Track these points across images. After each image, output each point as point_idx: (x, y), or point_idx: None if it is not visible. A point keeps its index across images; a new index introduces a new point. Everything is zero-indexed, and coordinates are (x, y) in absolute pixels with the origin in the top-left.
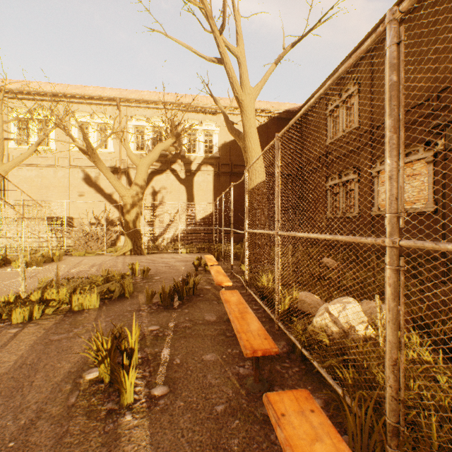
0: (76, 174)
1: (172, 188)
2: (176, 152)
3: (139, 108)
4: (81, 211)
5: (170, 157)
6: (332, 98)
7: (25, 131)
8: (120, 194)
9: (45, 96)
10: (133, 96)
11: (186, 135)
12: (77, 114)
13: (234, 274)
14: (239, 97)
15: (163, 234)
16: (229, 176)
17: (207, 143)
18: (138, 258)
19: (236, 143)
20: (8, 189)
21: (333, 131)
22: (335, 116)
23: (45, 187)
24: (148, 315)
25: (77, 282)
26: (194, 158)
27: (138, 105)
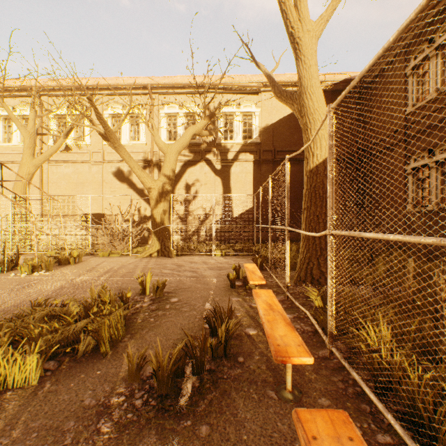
0: (109, 168)
1: (207, 180)
2: (211, 139)
3: (171, 94)
4: (114, 207)
5: (204, 145)
6: (416, 49)
7: (63, 128)
8: (145, 186)
9: (80, 90)
10: (164, 81)
11: (221, 120)
12: (110, 106)
13: (290, 298)
14: (295, 34)
15: (197, 232)
16: (272, 164)
17: (246, 128)
18: (163, 262)
19: (280, 125)
20: (48, 186)
21: (417, 94)
22: (420, 73)
23: (81, 183)
24: (111, 441)
25: (44, 312)
26: (231, 146)
27: (170, 91)
